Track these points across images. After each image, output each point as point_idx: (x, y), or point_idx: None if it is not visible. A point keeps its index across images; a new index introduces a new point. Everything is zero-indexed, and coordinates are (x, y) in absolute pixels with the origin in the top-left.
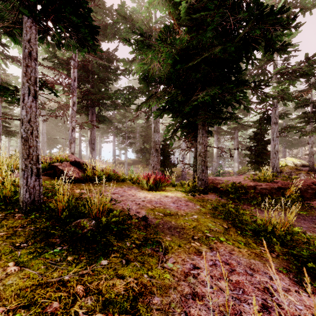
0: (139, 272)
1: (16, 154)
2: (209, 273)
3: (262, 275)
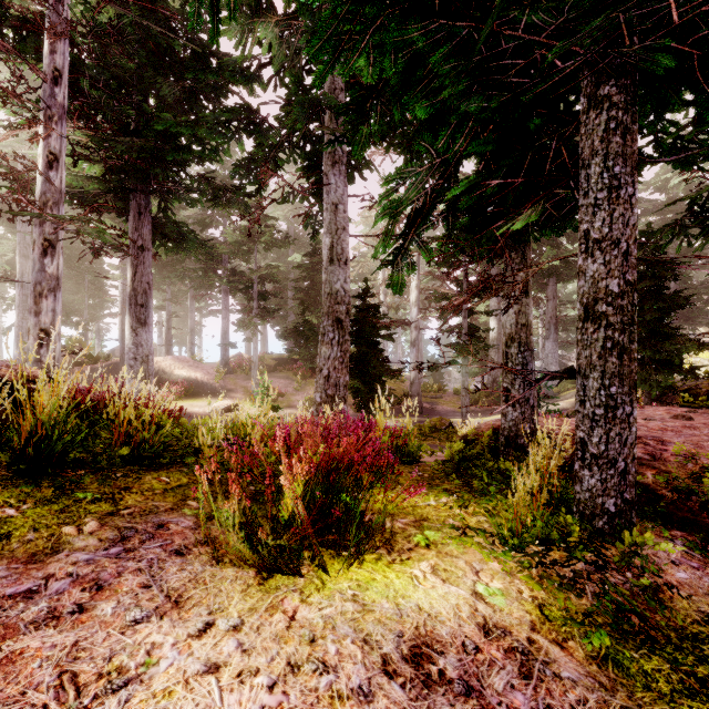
0: None
1: None
2: None
3: None
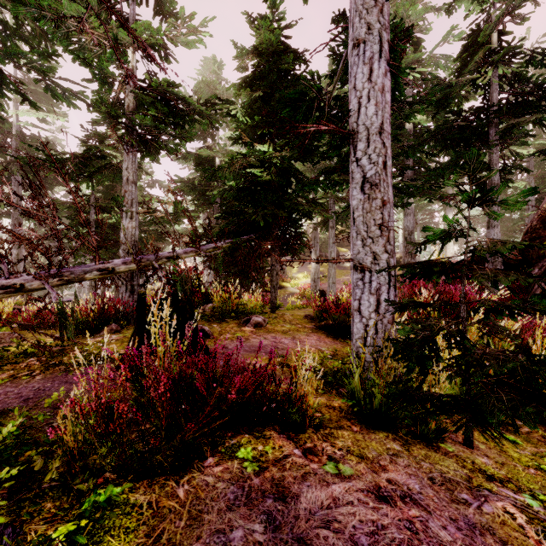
0: None
1: None
2: None
3: None
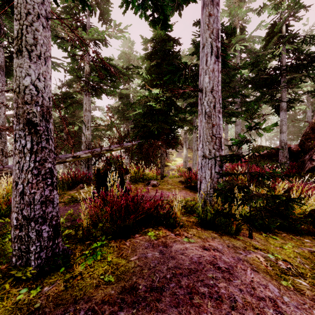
0: None
1: None
2: None
3: None
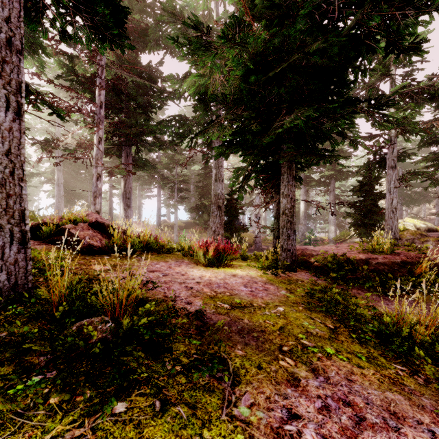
0: (185, 432)
1: None
2: (320, 430)
3: (416, 428)
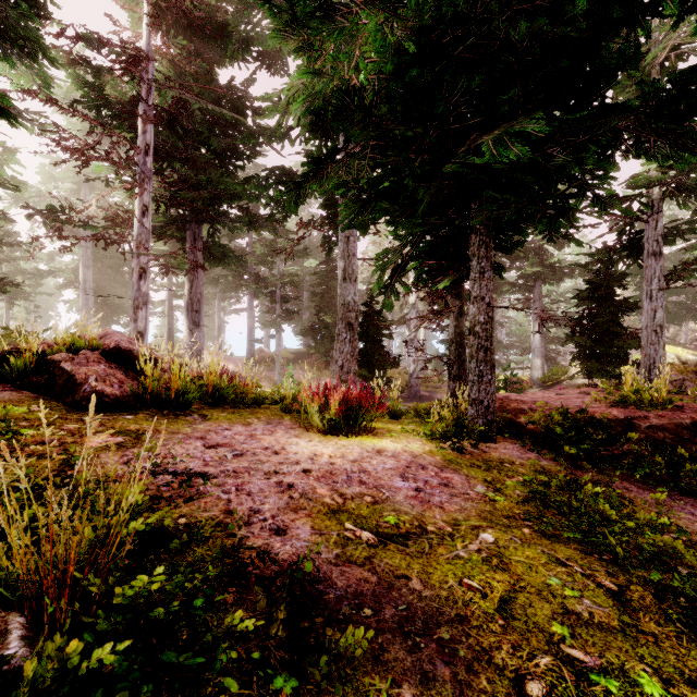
0: None
1: (4, 336)
2: None
3: None
